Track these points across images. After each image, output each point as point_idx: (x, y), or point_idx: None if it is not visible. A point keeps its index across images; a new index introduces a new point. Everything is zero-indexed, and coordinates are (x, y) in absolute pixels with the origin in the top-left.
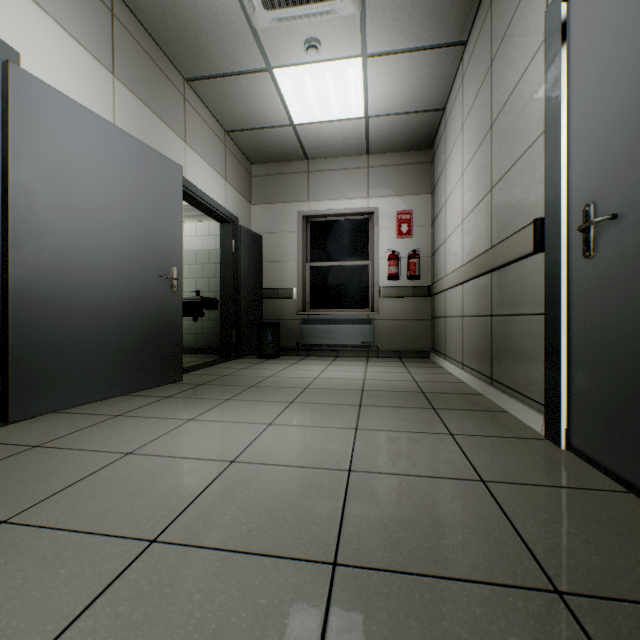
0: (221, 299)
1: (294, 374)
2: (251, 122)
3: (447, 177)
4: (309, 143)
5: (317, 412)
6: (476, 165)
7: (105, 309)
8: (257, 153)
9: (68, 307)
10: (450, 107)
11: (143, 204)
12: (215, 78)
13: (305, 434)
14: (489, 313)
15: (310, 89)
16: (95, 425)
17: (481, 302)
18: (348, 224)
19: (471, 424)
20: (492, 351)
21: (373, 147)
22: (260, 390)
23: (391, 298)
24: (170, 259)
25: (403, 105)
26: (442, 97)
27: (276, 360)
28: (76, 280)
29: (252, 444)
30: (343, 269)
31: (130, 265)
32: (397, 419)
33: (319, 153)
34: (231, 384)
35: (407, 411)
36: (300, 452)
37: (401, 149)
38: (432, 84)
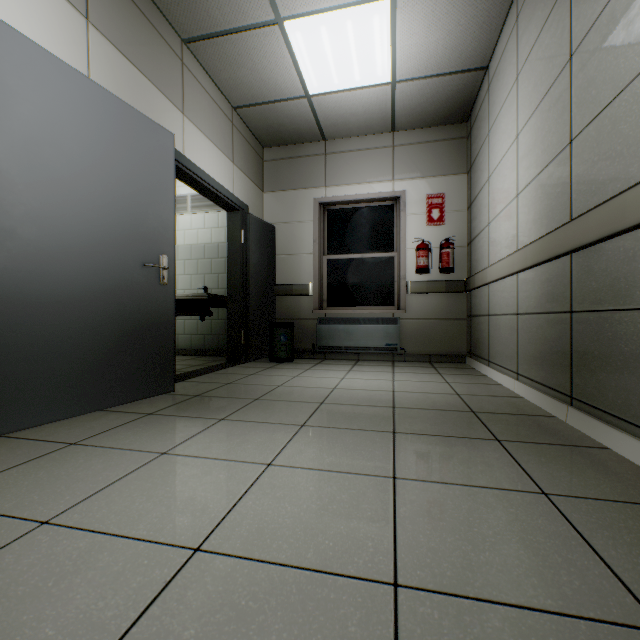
0: (229, 296)
1: (308, 383)
2: (260, 94)
3: (491, 147)
4: (326, 119)
5: (336, 443)
6: (542, 118)
7: (68, 304)
8: (269, 134)
9: (13, 301)
10: (496, 61)
11: (122, 176)
12: (217, 37)
13: (318, 487)
14: (567, 309)
15: (327, 47)
16: (33, 460)
17: (551, 295)
18: (370, 211)
19: (566, 472)
20: (573, 360)
21: (399, 122)
22: (265, 405)
23: (420, 294)
24: (158, 245)
25: (437, 64)
26: (486, 51)
27: (289, 364)
28: (25, 266)
29: (236, 507)
30: (365, 262)
31: (104, 250)
32: (451, 459)
33: (338, 131)
34: (232, 396)
35: (461, 444)
36: (309, 529)
37: (432, 123)
38: (475, 33)
